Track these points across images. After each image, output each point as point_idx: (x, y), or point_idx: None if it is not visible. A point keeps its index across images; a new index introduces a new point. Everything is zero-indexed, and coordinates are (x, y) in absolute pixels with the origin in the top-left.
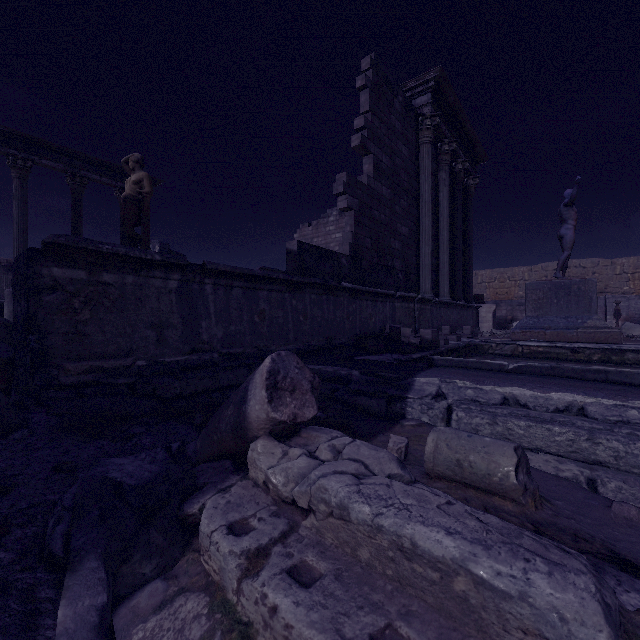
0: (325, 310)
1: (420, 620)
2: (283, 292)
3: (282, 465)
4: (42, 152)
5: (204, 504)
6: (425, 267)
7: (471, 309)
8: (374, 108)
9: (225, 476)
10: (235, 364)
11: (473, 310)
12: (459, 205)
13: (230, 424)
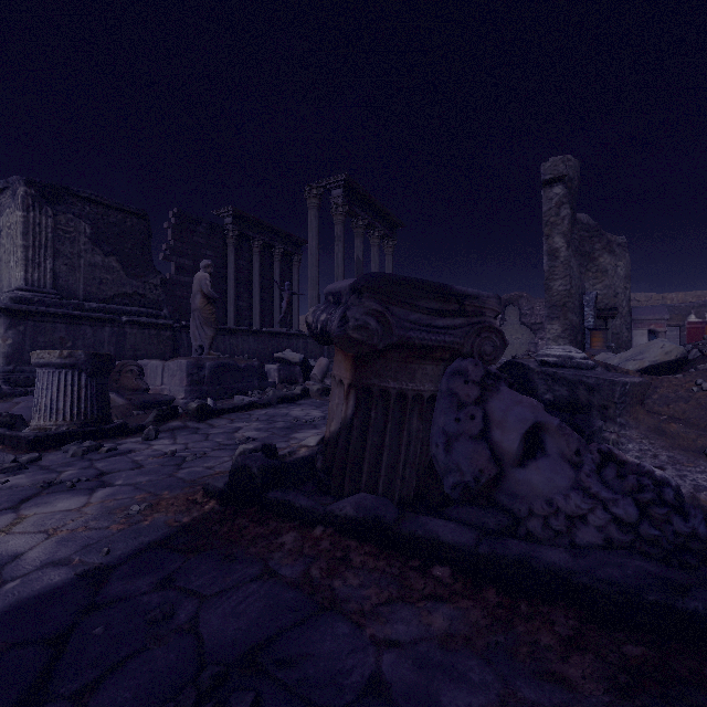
0: None
1: None
2: None
3: None
4: None
5: None
6: (230, 318)
7: None
8: (177, 237)
9: None
10: None
11: None
12: (278, 276)
13: None
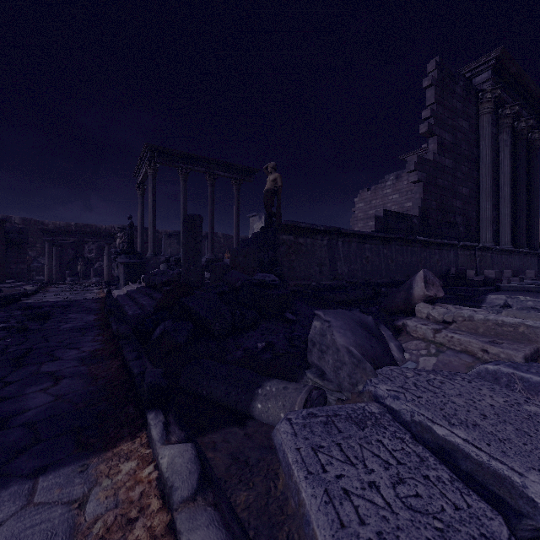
0: (404, 256)
1: (506, 340)
2: (378, 245)
3: (435, 310)
4: (194, 162)
5: (403, 322)
6: (485, 220)
7: (536, 256)
8: (438, 99)
9: (404, 317)
10: (355, 288)
11: (538, 257)
12: (522, 160)
13: (402, 298)
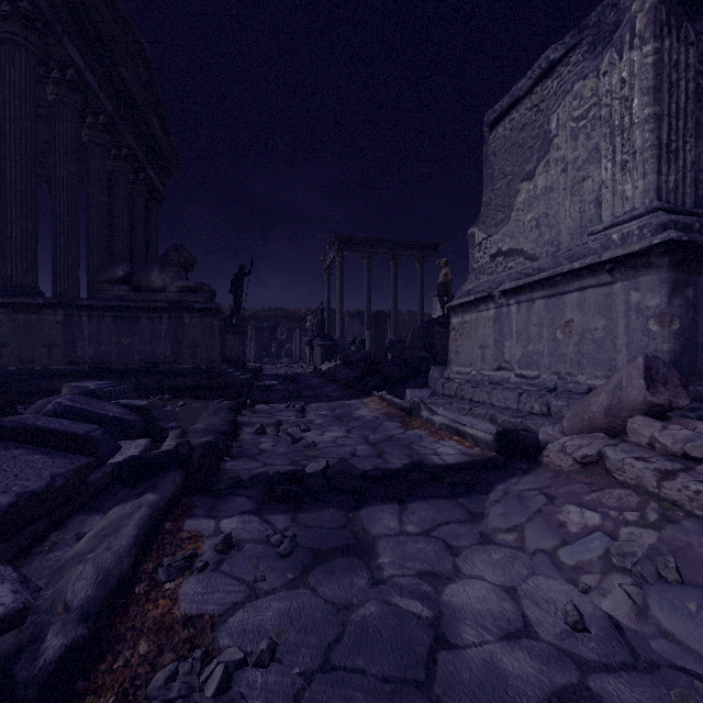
0: None
1: None
2: None
3: None
4: (377, 245)
5: None
6: None
7: None
8: None
9: None
10: None
11: None
12: None
13: None
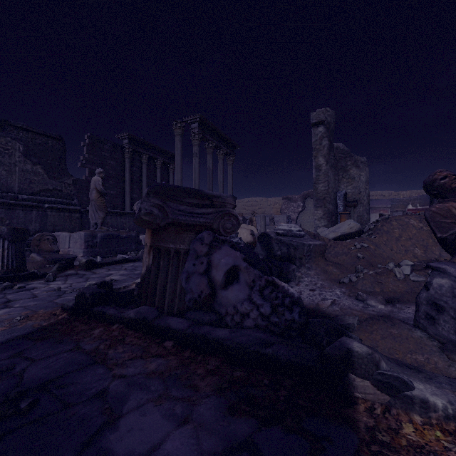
0: None
1: None
2: None
3: None
4: None
5: None
6: (127, 205)
7: None
8: (90, 152)
9: None
10: None
11: None
12: (159, 178)
13: None
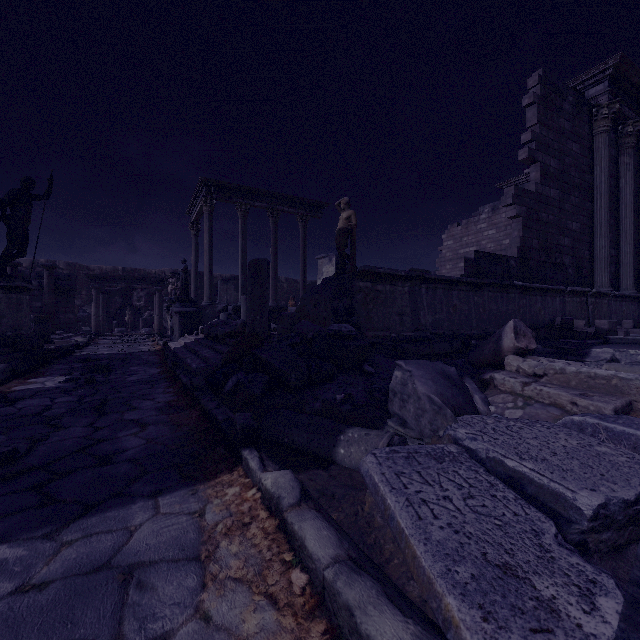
0: (499, 304)
1: (598, 393)
2: (468, 291)
3: (526, 362)
4: (255, 197)
5: (491, 375)
6: (601, 260)
7: None
8: (541, 119)
9: (492, 370)
10: (441, 340)
11: None
12: None
13: (491, 350)
